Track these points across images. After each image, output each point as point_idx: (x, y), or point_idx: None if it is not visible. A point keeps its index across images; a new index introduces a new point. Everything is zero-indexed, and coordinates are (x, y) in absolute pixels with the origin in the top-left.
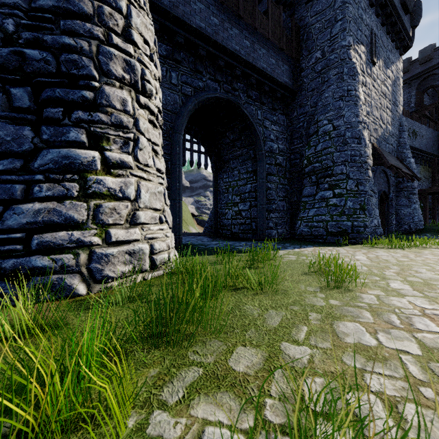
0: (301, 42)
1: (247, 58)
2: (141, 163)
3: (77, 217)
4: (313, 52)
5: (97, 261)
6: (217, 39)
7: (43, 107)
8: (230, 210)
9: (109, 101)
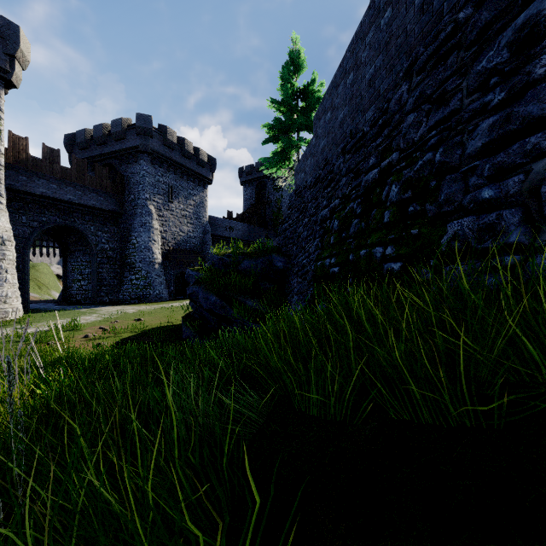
0: (125, 184)
1: (80, 201)
2: (8, 283)
3: None
4: (131, 194)
5: None
6: (56, 196)
7: None
8: (76, 284)
9: None
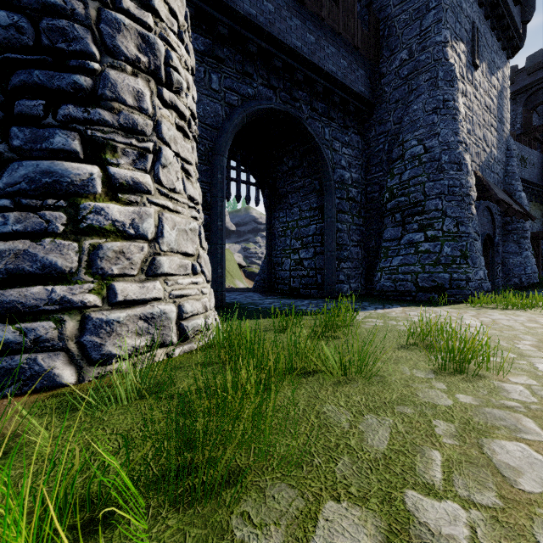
0: (381, 39)
1: (312, 58)
2: (165, 187)
3: (62, 263)
4: (397, 52)
5: (94, 332)
6: (272, 31)
7: (14, 98)
8: (288, 258)
9: (116, 92)
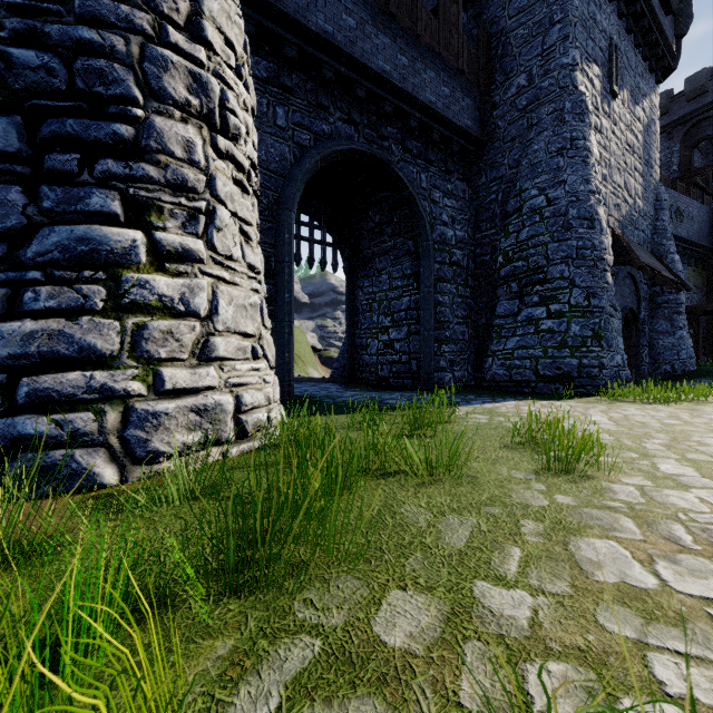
0: (493, 60)
1: (404, 85)
2: (220, 254)
3: (102, 345)
4: (514, 76)
5: (138, 425)
6: (354, 52)
7: (44, 152)
8: (374, 339)
9: (162, 142)
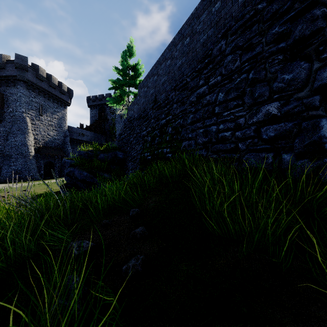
0: (4, 100)
1: None
2: None
3: None
4: (9, 107)
5: None
6: None
7: None
8: None
9: None
